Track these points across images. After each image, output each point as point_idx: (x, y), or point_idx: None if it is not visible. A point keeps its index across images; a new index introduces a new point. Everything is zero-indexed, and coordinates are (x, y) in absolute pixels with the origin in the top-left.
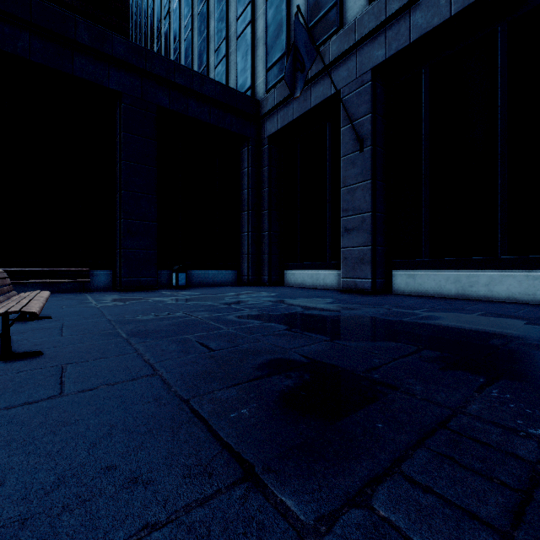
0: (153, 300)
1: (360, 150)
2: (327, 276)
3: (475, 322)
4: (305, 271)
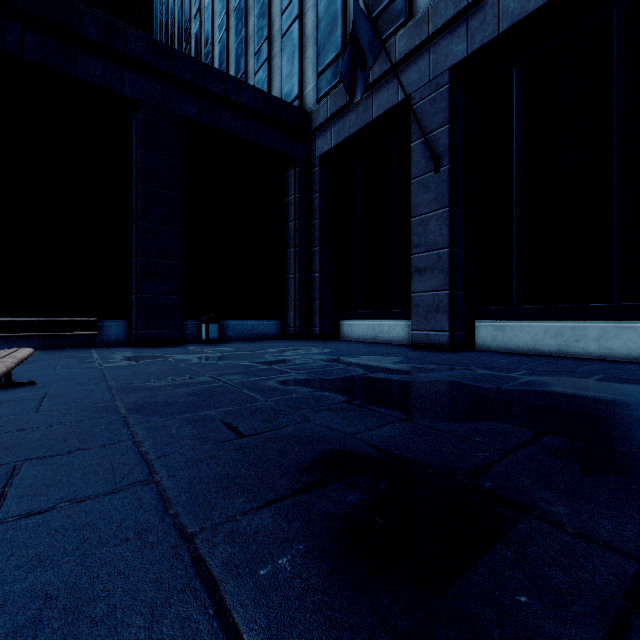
0: (175, 359)
1: (435, 171)
2: (393, 328)
3: (598, 391)
4: (364, 321)
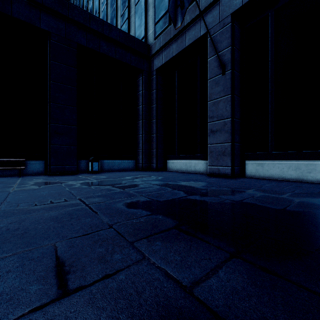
0: (65, 184)
1: (222, 73)
2: (197, 164)
3: None
4: (181, 160)
